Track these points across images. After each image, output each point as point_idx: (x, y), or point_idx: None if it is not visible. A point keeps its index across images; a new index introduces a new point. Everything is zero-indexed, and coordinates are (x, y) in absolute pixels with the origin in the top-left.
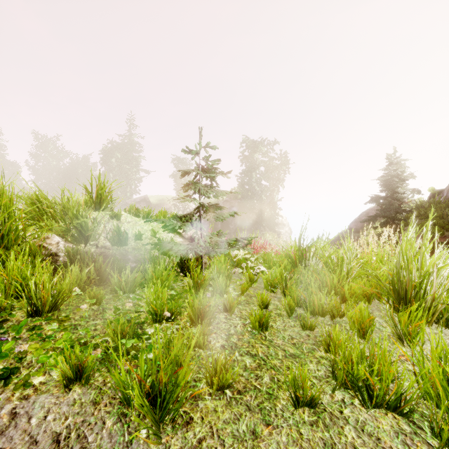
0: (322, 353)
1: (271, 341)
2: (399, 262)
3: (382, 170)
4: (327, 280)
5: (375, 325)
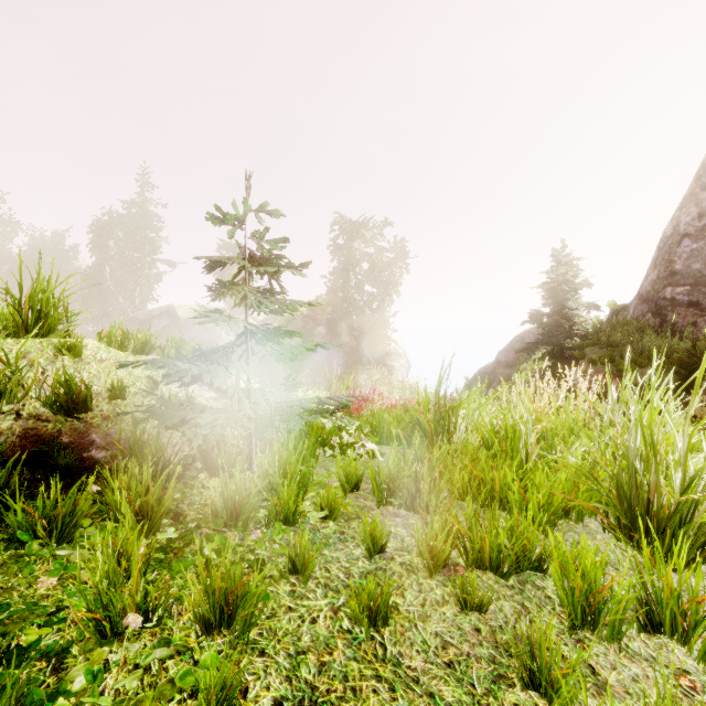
0: (518, 691)
1: (399, 662)
2: (635, 446)
3: (546, 273)
4: (495, 476)
5: (618, 599)
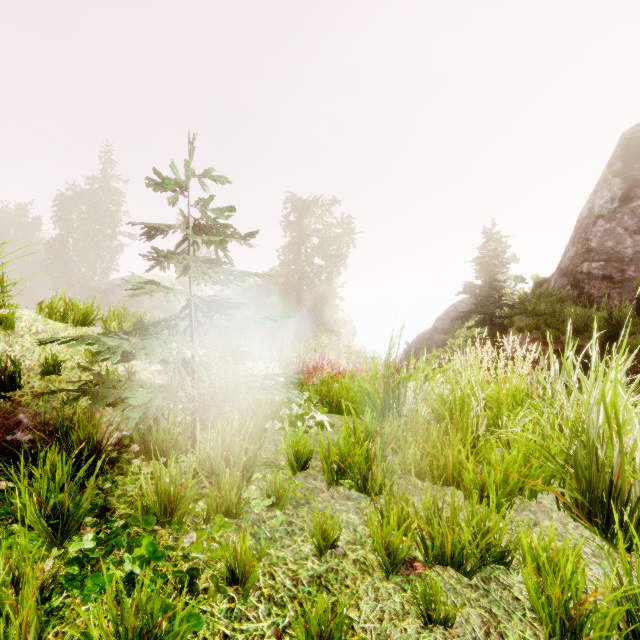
0: None
1: None
2: (597, 425)
3: (478, 248)
4: (449, 454)
5: (601, 612)
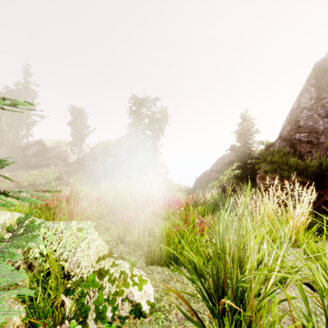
0: None
1: None
2: None
3: (237, 125)
4: None
5: None
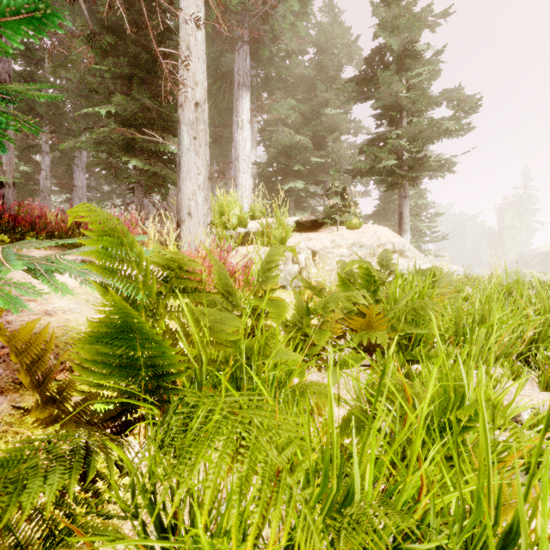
0: None
1: None
2: None
3: None
4: None
5: None
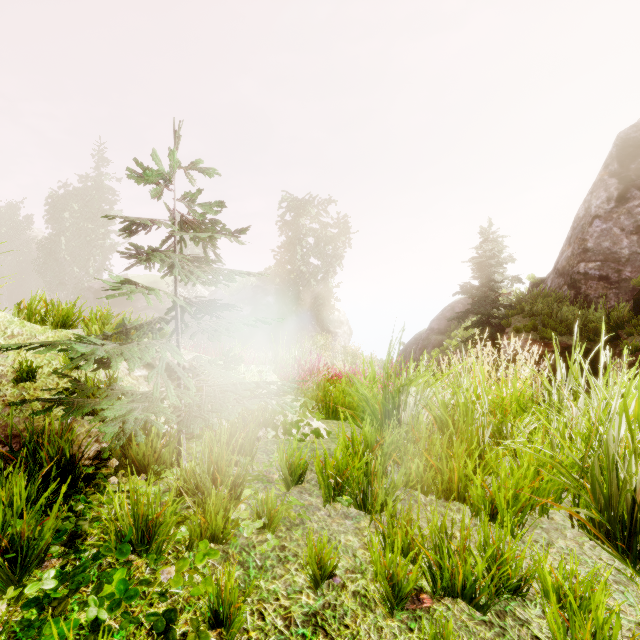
0: None
1: None
2: (618, 439)
3: (475, 248)
4: (454, 467)
5: None
